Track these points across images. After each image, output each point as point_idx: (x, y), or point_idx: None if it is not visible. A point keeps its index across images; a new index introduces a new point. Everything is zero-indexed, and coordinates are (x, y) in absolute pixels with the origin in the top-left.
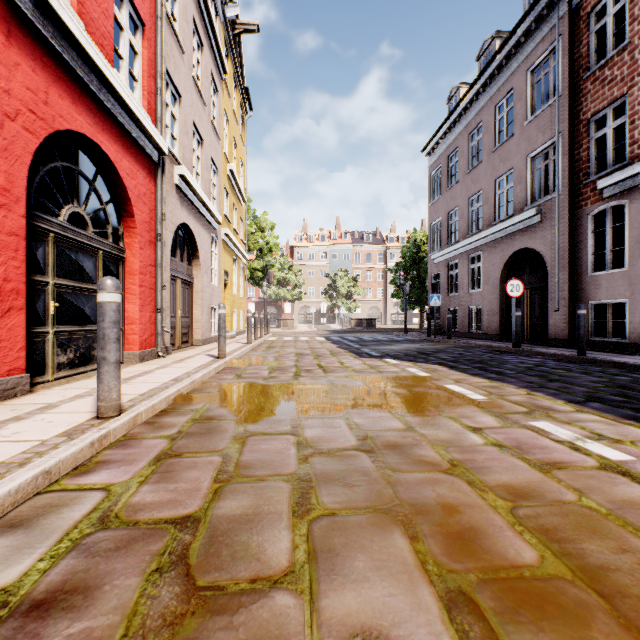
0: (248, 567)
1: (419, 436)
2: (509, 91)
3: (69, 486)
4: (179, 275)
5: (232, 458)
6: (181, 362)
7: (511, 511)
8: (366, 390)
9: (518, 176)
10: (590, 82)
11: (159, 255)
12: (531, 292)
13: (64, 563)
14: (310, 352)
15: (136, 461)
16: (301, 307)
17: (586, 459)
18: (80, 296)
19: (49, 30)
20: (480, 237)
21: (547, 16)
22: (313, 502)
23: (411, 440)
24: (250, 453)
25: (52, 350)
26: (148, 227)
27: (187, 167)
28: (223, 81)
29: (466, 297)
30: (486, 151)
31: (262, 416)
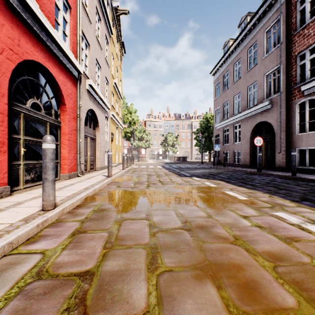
0: (121, 308)
1: (215, 221)
2: (255, 42)
3: (22, 251)
4: (89, 135)
5: (114, 234)
6: (89, 179)
7: (274, 269)
8: (184, 194)
9: (259, 85)
10: (297, 36)
11: (78, 125)
12: (266, 143)
13: (12, 304)
14: (154, 174)
15: (61, 235)
16: (150, 151)
17: (309, 235)
18: (37, 145)
19: (20, 7)
20: (240, 116)
21: (274, 3)
22: (159, 262)
23: (211, 223)
24: (123, 231)
25: (22, 173)
26: (73, 110)
27: (93, 81)
28: (111, 38)
29: (232, 146)
30: (243, 72)
31: (130, 209)
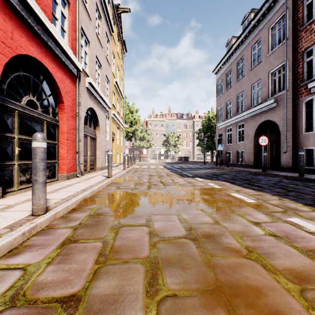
0: None
1: (223, 228)
2: (259, 39)
3: (1, 266)
4: (89, 134)
5: (109, 244)
6: (88, 179)
7: (301, 294)
8: (187, 196)
9: (264, 83)
10: (304, 32)
11: (77, 123)
12: (271, 143)
13: None
14: (156, 174)
15: (49, 245)
16: (151, 151)
17: None
18: None
19: None
20: (243, 115)
21: None
22: (160, 283)
23: (218, 231)
24: (120, 240)
25: (17, 174)
26: (71, 109)
27: (93, 79)
28: (112, 36)
29: (236, 146)
30: (246, 70)
31: (129, 213)
